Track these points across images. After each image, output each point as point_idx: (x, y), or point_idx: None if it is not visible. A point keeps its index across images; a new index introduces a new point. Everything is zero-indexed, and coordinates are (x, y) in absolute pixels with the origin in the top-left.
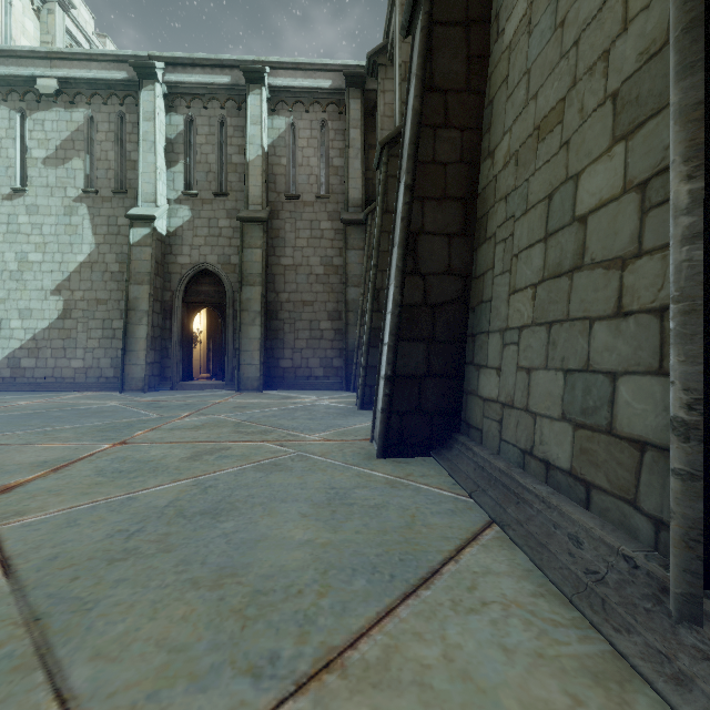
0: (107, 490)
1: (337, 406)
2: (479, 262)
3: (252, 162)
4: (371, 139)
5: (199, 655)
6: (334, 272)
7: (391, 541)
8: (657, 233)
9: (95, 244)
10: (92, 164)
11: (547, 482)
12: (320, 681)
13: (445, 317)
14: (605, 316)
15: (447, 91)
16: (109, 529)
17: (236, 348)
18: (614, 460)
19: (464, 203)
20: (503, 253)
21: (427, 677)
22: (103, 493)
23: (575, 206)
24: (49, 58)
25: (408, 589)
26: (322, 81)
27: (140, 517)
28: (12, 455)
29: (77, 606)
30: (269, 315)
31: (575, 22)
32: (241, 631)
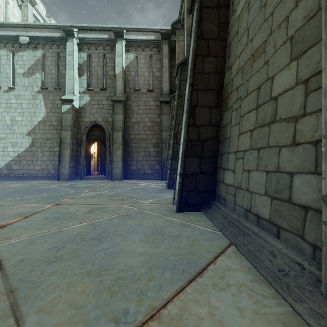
0: (49, 227)
1: (157, 187)
2: (224, 119)
3: (118, 74)
4: (173, 63)
5: (89, 310)
6: (156, 125)
7: (182, 253)
8: (313, 104)
9: (46, 112)
10: (45, 76)
11: (258, 225)
12: (148, 325)
13: (208, 146)
14: (287, 145)
15: (209, 39)
16: (49, 246)
17: (110, 160)
18: (291, 215)
19: (217, 92)
20: (235, 115)
21: (201, 323)
22: (47, 228)
23: (271, 92)
24: (25, 27)
25: (191, 278)
26: (150, 36)
27: (64, 240)
28: (6, 210)
29: (31, 285)
30: (125, 145)
31: (271, 4)
32: (110, 298)
